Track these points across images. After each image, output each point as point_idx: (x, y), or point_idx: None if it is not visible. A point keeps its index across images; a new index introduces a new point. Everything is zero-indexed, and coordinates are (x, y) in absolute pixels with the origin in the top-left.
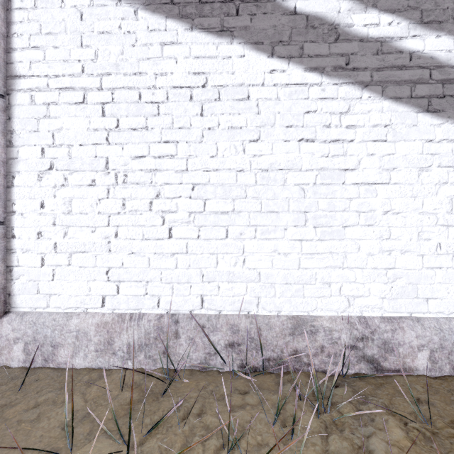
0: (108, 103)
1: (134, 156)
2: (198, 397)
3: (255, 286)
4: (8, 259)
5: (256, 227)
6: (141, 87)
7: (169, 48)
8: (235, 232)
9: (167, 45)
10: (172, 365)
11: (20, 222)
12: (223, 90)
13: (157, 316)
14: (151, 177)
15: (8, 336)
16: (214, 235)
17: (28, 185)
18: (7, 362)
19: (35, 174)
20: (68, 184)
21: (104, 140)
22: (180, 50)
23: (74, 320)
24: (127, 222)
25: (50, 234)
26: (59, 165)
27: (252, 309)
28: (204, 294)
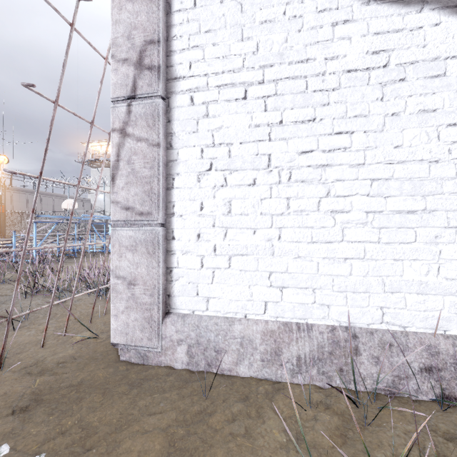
0: (271, 96)
1: (300, 151)
2: (419, 432)
3: (455, 300)
4: (168, 261)
5: (456, 229)
6: (308, 75)
7: (341, 28)
8: (427, 234)
9: (339, 25)
10: (350, 385)
11: (180, 224)
12: (410, 68)
13: (329, 328)
14: (320, 174)
15: (172, 337)
16: (399, 239)
17: (187, 187)
18: (171, 362)
19: (194, 176)
20: (227, 184)
21: (266, 136)
22: (355, 28)
23: (237, 326)
24: (292, 223)
25: (208, 236)
26: (219, 165)
27: (451, 328)
28: (386, 306)
